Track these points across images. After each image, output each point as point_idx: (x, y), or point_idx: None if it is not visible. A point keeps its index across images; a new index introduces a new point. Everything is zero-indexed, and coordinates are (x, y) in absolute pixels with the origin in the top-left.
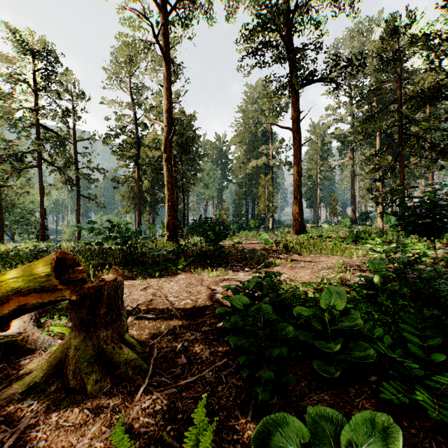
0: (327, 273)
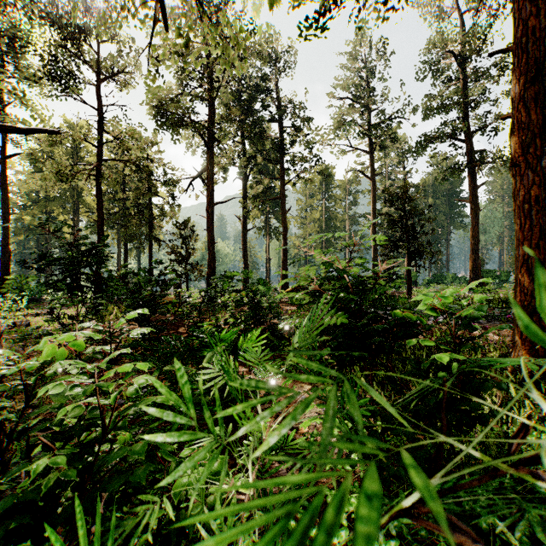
0: None
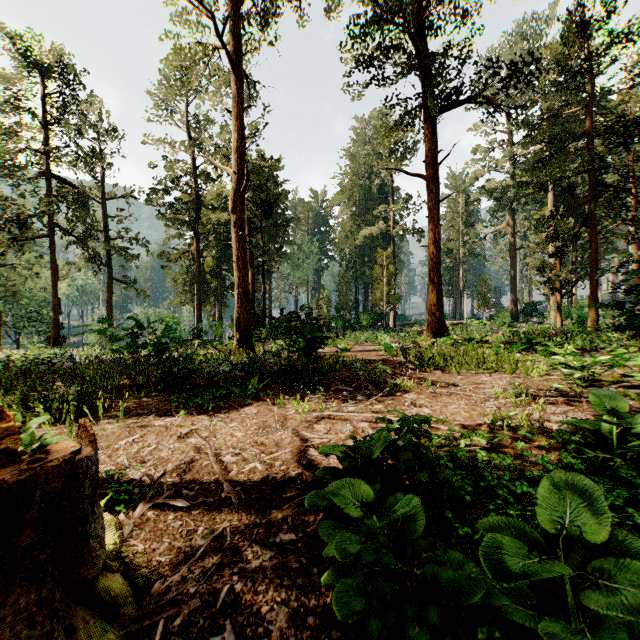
0: (497, 406)
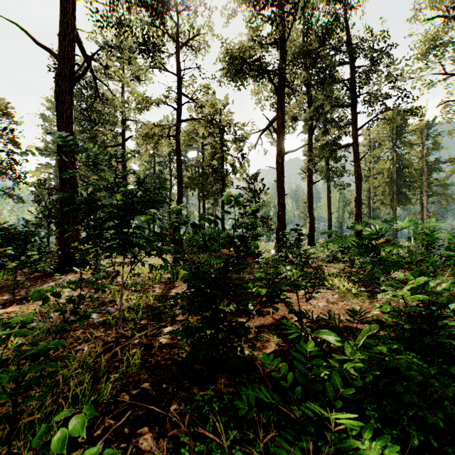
0: None
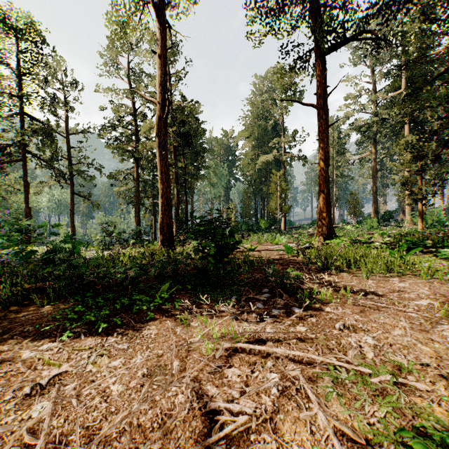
0: None
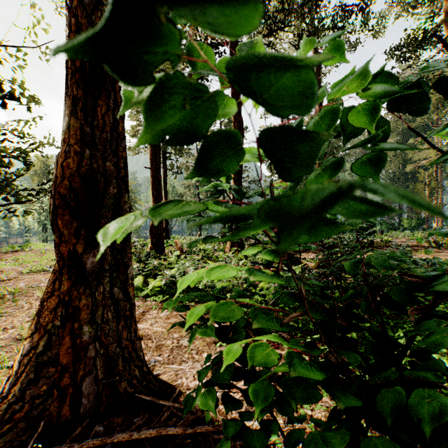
0: None
